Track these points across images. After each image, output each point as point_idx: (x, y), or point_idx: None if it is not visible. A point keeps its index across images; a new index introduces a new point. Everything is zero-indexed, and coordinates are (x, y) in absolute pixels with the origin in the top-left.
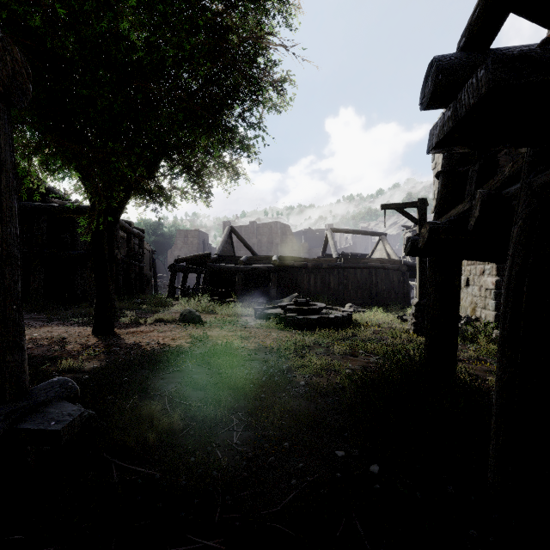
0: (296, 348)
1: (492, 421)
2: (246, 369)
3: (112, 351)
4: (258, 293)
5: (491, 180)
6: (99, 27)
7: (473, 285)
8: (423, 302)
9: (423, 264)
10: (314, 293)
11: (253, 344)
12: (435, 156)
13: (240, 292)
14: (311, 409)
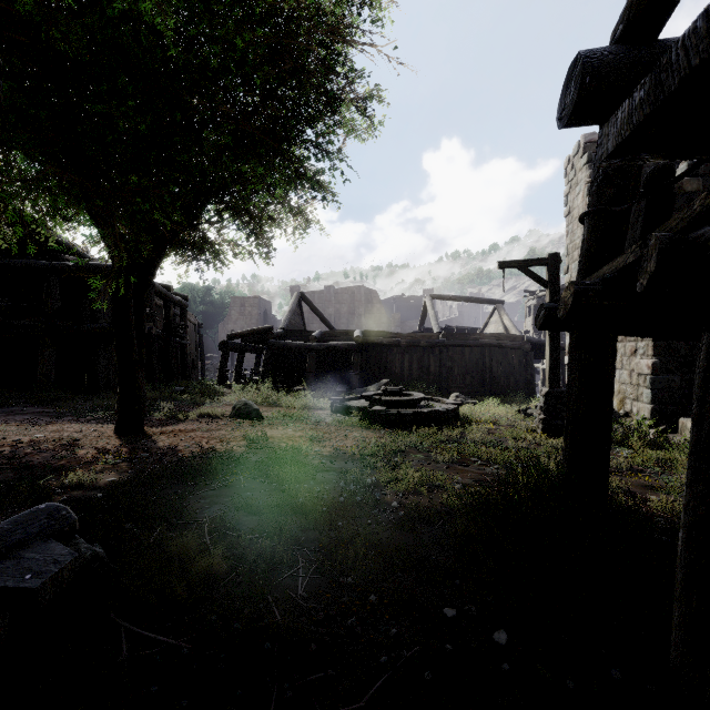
0: (386, 454)
1: (679, 574)
2: (318, 484)
3: (137, 459)
4: (335, 379)
5: (671, 220)
6: (111, 9)
7: (620, 369)
8: (554, 391)
9: (554, 341)
10: (408, 379)
11: (328, 448)
12: (569, 199)
13: (312, 378)
14: (407, 543)
